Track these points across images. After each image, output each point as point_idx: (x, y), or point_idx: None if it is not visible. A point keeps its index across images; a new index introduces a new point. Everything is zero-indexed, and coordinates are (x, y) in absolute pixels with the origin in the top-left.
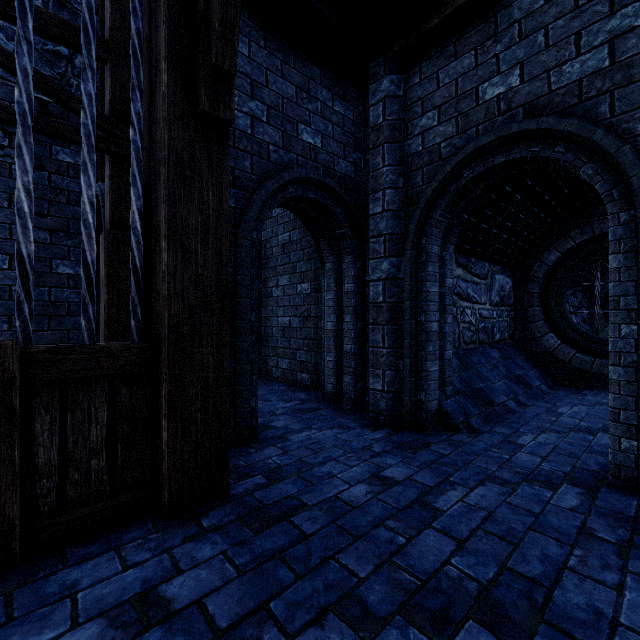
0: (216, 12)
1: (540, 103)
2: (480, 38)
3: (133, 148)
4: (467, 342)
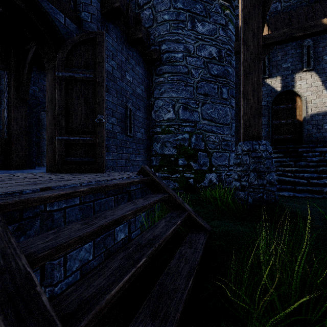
0: (25, 82)
1: None
2: None
3: (6, 102)
4: None
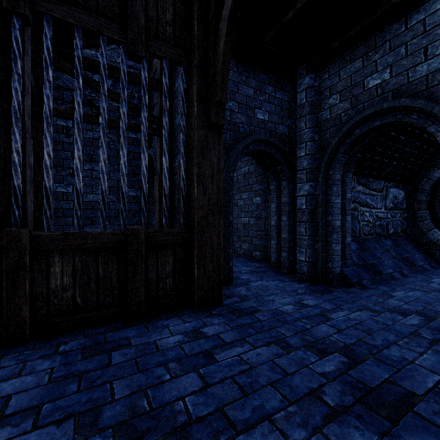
0: (219, 77)
1: (402, 89)
2: (365, 51)
3: (182, 142)
4: (366, 234)
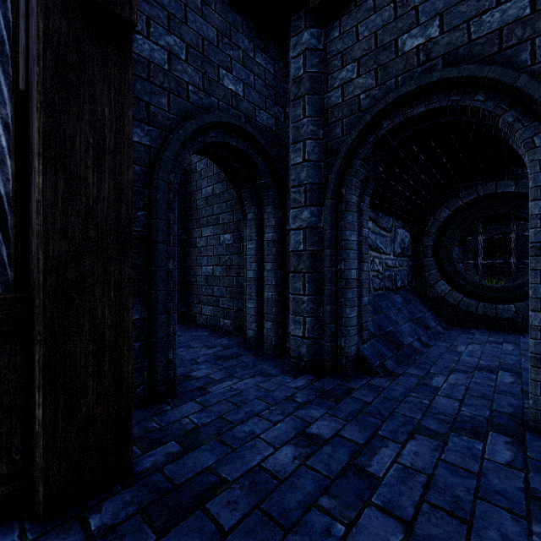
0: None
1: (460, 53)
2: None
3: None
4: (376, 289)
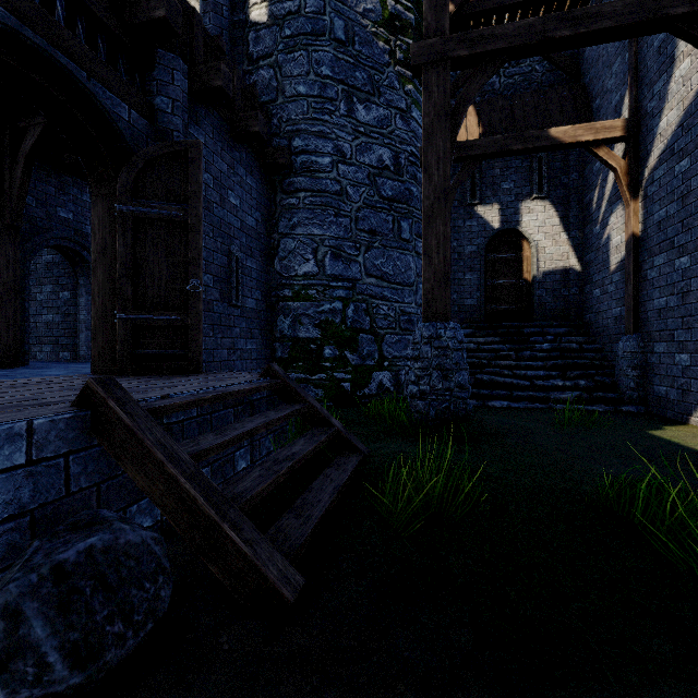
0: (16, 192)
1: None
2: None
3: None
4: None
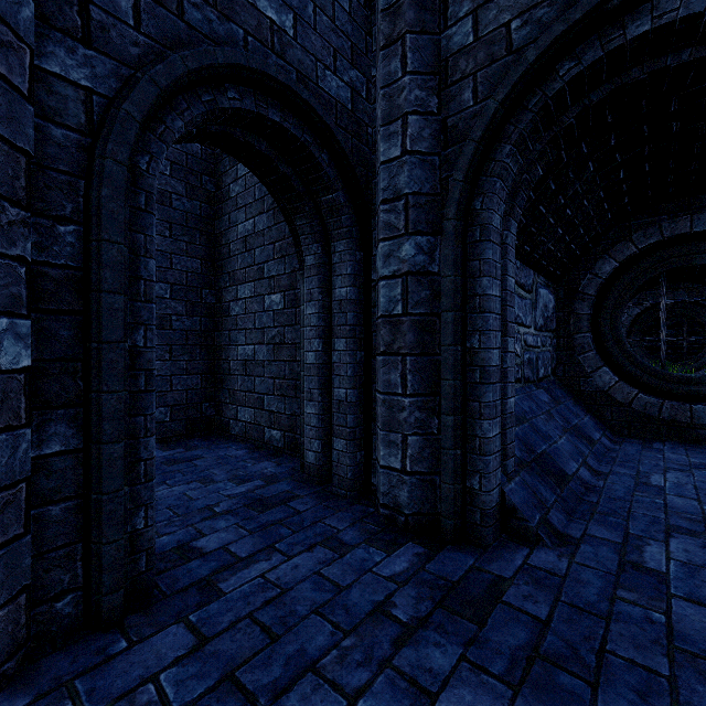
0: None
1: None
2: None
3: None
4: None
